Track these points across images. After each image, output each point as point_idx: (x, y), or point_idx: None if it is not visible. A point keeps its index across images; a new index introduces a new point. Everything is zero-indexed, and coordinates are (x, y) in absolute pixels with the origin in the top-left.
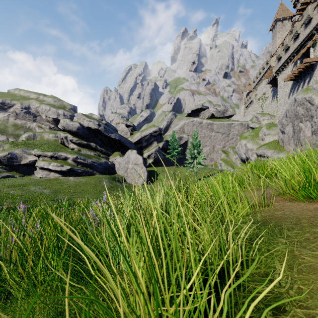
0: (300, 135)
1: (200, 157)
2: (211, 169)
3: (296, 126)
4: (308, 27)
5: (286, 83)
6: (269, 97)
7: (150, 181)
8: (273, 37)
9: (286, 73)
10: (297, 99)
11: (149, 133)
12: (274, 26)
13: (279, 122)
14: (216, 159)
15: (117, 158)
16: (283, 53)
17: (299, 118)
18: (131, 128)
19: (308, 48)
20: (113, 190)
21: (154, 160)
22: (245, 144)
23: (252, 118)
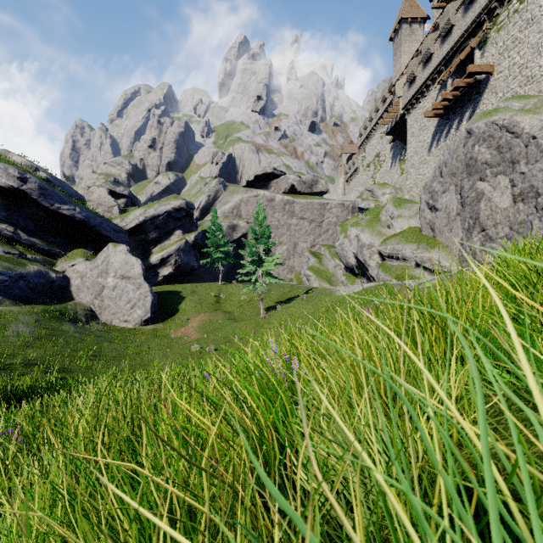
0: (480, 209)
1: (271, 261)
2: (291, 286)
3: (470, 191)
4: (472, 9)
5: (424, 125)
6: (387, 160)
7: (162, 316)
8: (395, 51)
9: (425, 107)
10: (475, 129)
11: (165, 212)
12: (397, 31)
13: (426, 189)
14: (300, 269)
15: (77, 264)
16: (420, 69)
17: (476, 171)
18: (126, 200)
19: (467, 57)
20: (38, 346)
21: (176, 269)
22: (357, 236)
23: (361, 194)
